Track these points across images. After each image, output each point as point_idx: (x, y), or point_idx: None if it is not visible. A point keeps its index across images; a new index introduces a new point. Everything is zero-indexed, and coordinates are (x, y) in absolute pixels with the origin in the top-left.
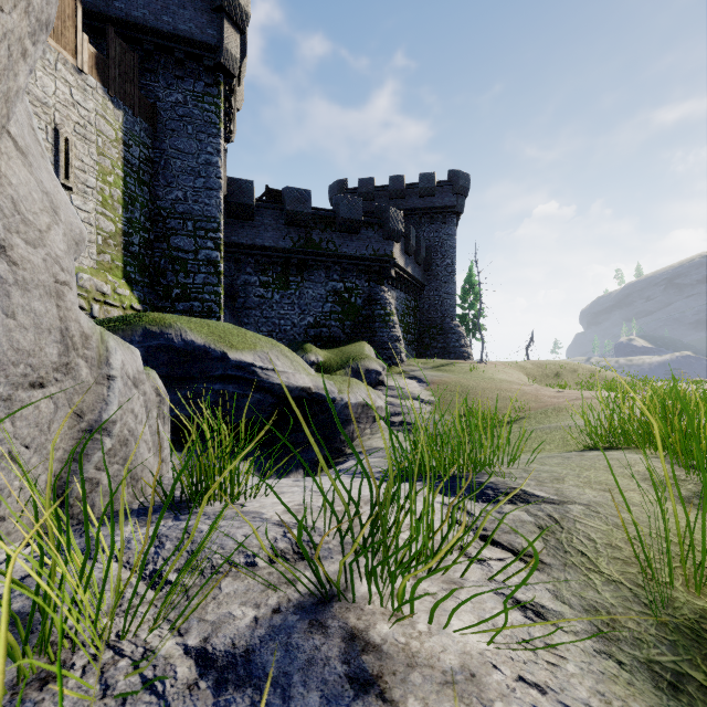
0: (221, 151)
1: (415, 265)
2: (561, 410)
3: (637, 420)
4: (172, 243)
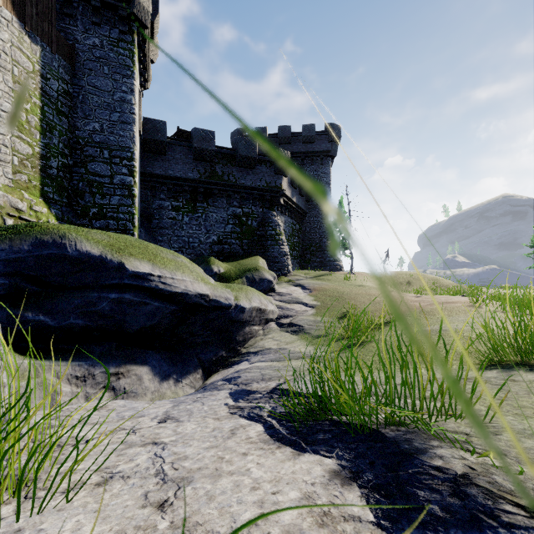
0: (134, 91)
1: (299, 196)
2: (428, 313)
3: None
4: (90, 168)
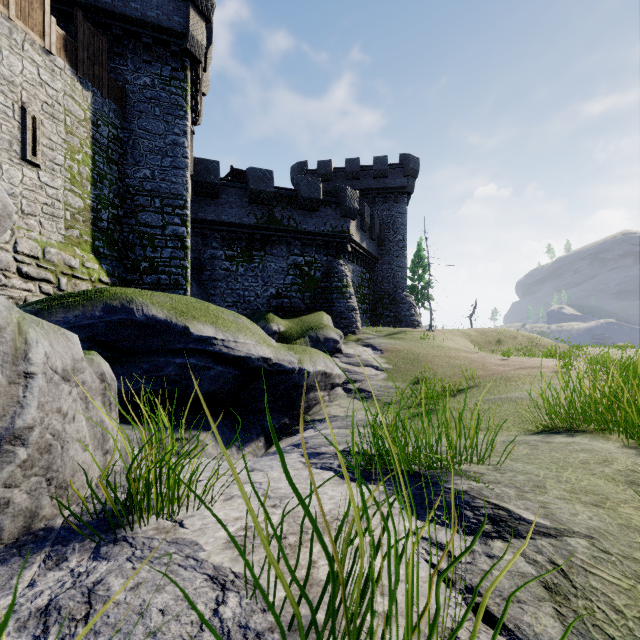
0: (187, 133)
1: (370, 241)
2: (509, 379)
3: (602, 403)
4: (140, 219)
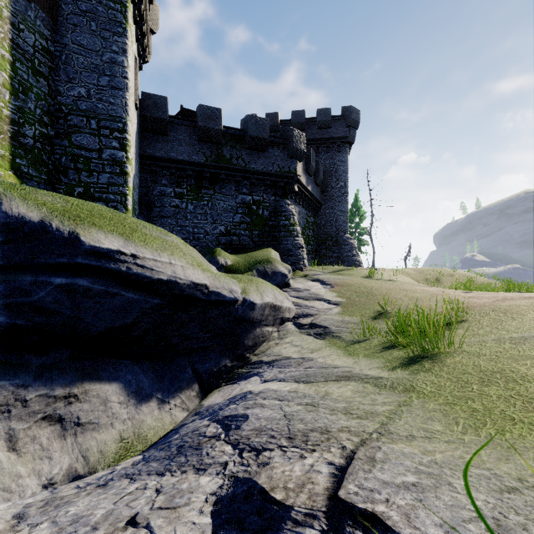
0: (127, 51)
1: (314, 186)
2: (509, 312)
3: None
4: (74, 141)
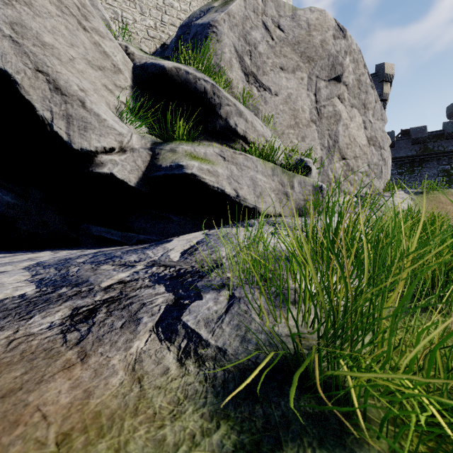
0: None
1: None
2: None
3: None
4: None
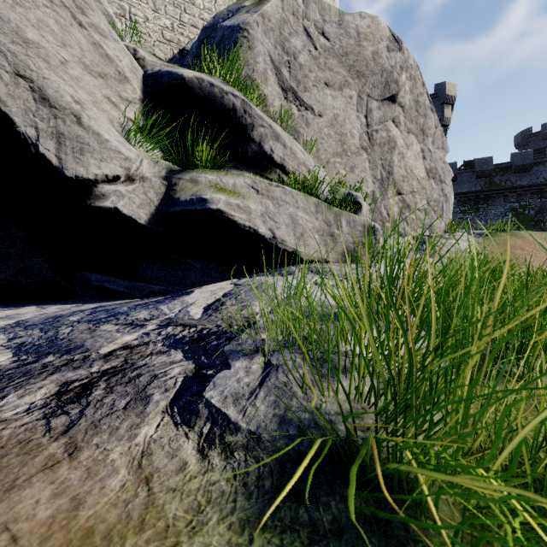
0: None
1: None
2: None
3: None
4: None
